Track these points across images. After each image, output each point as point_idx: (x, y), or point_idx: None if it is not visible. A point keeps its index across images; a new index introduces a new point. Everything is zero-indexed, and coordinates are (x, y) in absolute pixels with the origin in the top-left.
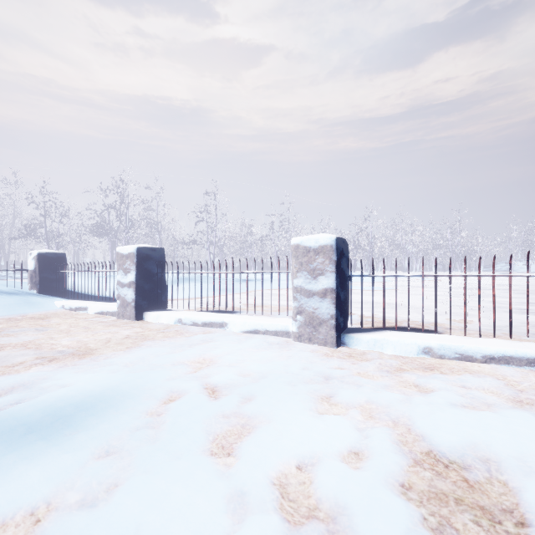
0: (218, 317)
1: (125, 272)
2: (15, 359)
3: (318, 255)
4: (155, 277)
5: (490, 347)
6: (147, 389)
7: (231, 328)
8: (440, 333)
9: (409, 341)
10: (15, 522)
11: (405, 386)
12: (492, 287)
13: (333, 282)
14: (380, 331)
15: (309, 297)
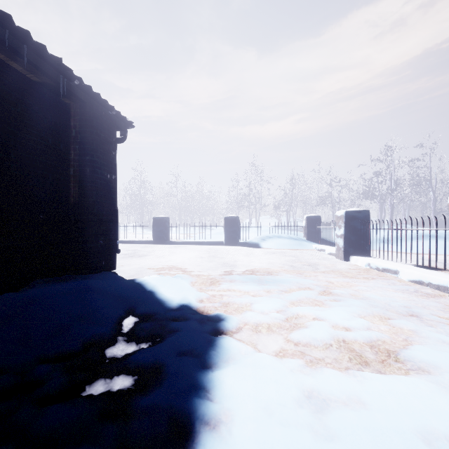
0: (394, 265)
1: (339, 227)
2: (276, 264)
3: None
4: (359, 231)
5: None
6: (300, 283)
7: (401, 275)
8: None
9: None
10: (241, 292)
11: None
12: None
13: None
14: None
15: None
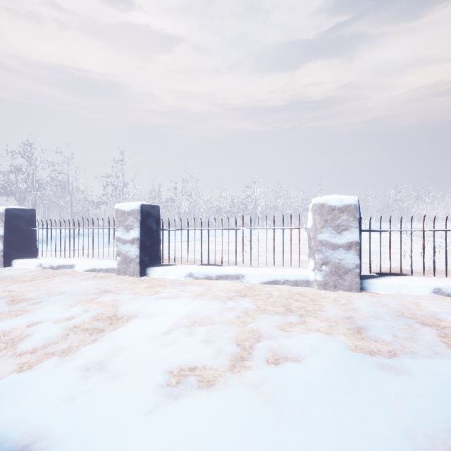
0: (70, 261)
1: None
2: None
3: (130, 216)
4: (24, 232)
5: (220, 270)
6: None
7: (78, 268)
8: None
9: (182, 270)
10: None
11: (149, 292)
12: (228, 236)
13: (138, 233)
14: (174, 265)
15: (124, 244)
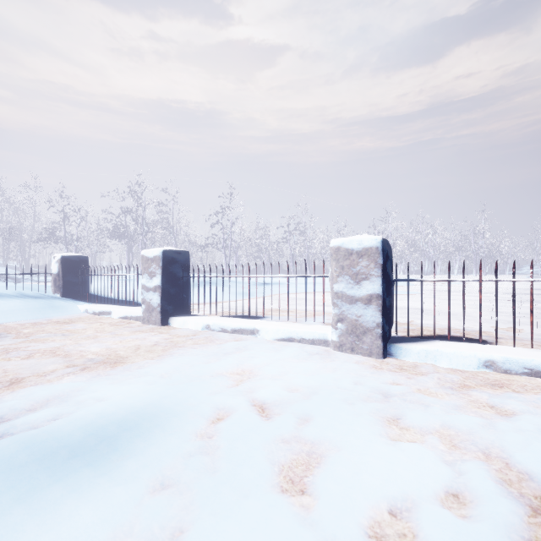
0: (249, 323)
1: (151, 275)
2: (45, 367)
3: (361, 258)
4: (180, 281)
5: None
6: (190, 405)
7: (264, 335)
8: (492, 344)
9: (467, 353)
10: None
11: (479, 407)
12: None
13: (379, 287)
14: (430, 341)
15: (352, 303)
